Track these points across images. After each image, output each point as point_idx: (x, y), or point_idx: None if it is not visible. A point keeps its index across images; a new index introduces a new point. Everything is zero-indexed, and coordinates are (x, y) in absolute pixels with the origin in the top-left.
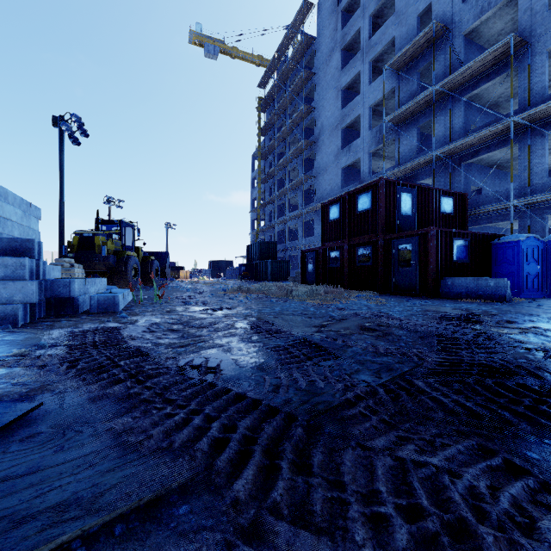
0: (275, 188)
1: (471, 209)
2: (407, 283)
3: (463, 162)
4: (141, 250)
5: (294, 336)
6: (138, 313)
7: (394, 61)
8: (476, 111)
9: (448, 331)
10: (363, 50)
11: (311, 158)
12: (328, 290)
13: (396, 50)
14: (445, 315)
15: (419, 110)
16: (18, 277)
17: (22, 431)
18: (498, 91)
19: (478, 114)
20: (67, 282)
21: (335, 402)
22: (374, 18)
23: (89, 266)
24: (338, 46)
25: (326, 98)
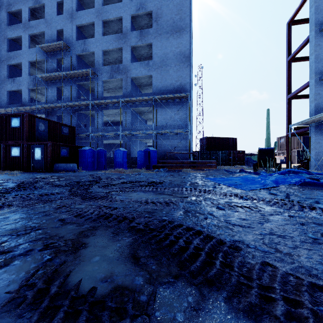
0: None
1: (77, 134)
2: (39, 166)
3: (77, 111)
4: None
5: None
6: None
7: (43, 46)
8: (84, 90)
9: (27, 181)
10: (24, 24)
11: None
12: None
13: (45, 39)
14: (38, 177)
15: (57, 79)
16: None
17: None
18: (91, 86)
19: (84, 91)
20: None
21: None
22: (32, 10)
23: None
24: (5, 8)
25: None
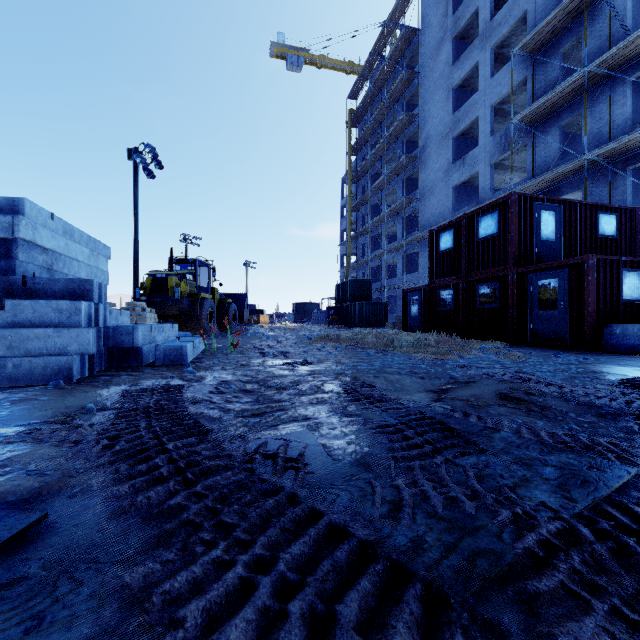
0: (369, 215)
1: None
2: (552, 331)
3: (630, 166)
4: (217, 292)
5: (405, 407)
6: (207, 367)
7: (527, 42)
8: None
9: None
10: (483, 35)
11: (413, 178)
12: (439, 339)
13: (528, 28)
14: (629, 380)
15: (563, 102)
16: (73, 324)
17: (1, 571)
18: None
19: None
20: (130, 329)
21: (506, 554)
22: None
23: (163, 310)
24: (449, 35)
25: (433, 102)
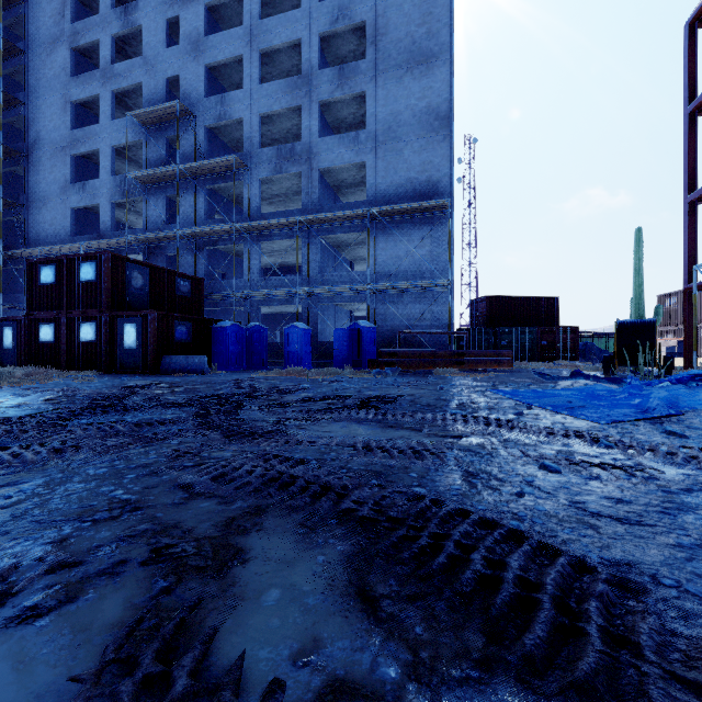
0: None
1: (208, 293)
2: (133, 362)
3: (206, 247)
4: None
5: None
6: None
7: (140, 114)
8: (221, 201)
9: (109, 393)
10: (104, 72)
11: (18, 174)
12: (31, 372)
13: (144, 99)
14: (130, 385)
15: (168, 180)
16: None
17: None
18: (236, 192)
19: (222, 204)
20: None
21: None
22: (119, 40)
23: None
24: (67, 41)
25: (46, 100)
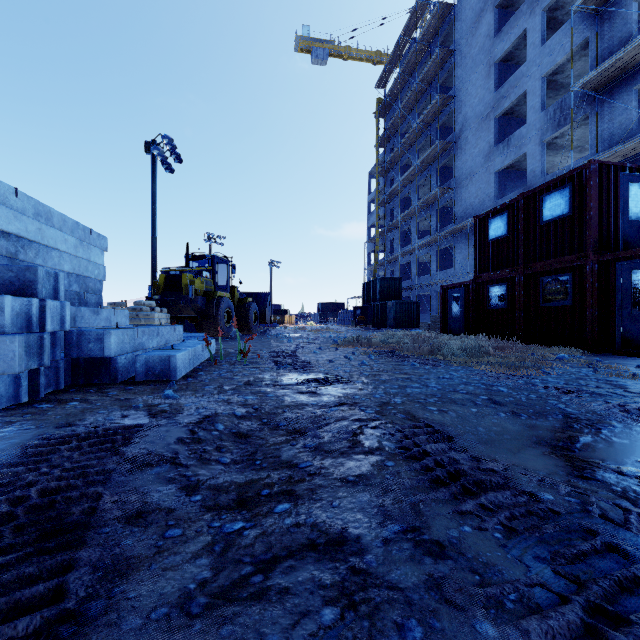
0: (399, 209)
1: None
2: None
3: None
4: (237, 291)
5: (543, 508)
6: (198, 387)
7: None
8: None
9: None
10: None
11: (447, 166)
12: (496, 345)
13: None
14: None
15: (638, 61)
16: None
17: None
18: None
19: None
20: (101, 335)
21: None
22: None
23: (176, 310)
24: (490, 5)
25: (471, 80)
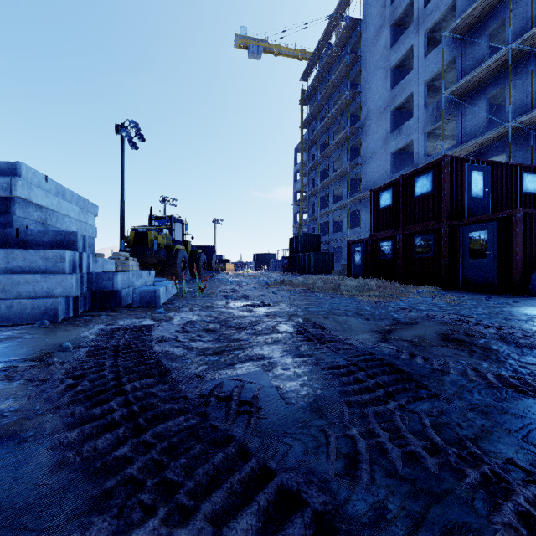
0: (318, 179)
1: None
2: (481, 277)
3: None
4: (190, 244)
5: (354, 347)
6: (177, 308)
7: (456, 26)
8: None
9: None
10: (417, 21)
11: (356, 146)
12: (380, 284)
13: (458, 13)
14: None
15: (489, 77)
16: (58, 270)
17: None
18: None
19: None
20: (111, 275)
21: (484, 532)
22: None
23: (143, 259)
24: (387, 23)
25: (373, 80)
